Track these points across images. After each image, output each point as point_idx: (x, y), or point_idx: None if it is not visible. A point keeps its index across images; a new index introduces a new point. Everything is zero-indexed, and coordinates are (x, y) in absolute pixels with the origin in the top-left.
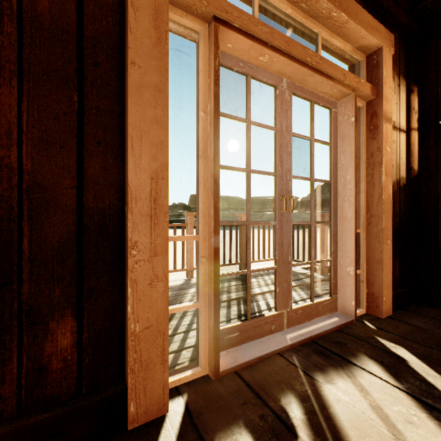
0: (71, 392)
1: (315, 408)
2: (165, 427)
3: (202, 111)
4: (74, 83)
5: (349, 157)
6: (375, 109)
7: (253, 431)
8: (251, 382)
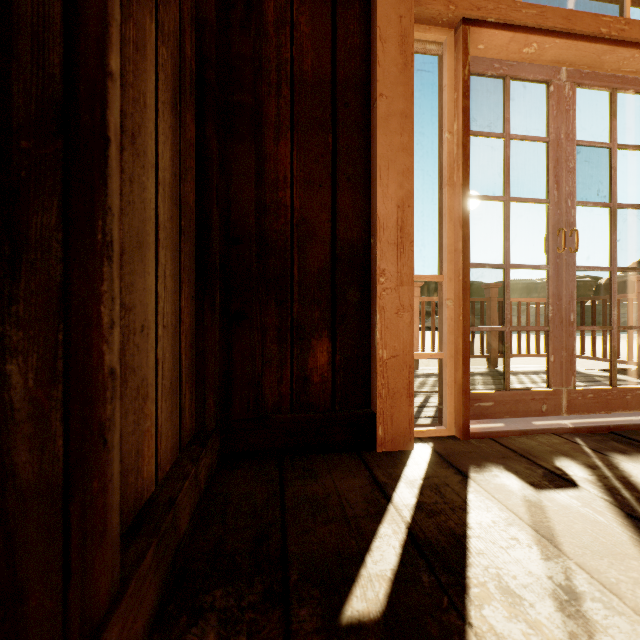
0: (327, 406)
1: (606, 474)
2: (413, 456)
3: (448, 132)
4: (329, 127)
5: None
6: None
7: (517, 473)
8: (512, 447)
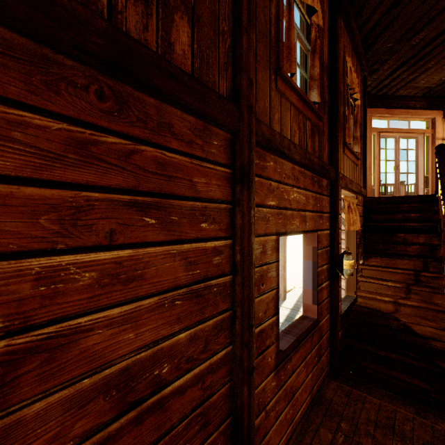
0: None
1: None
2: None
3: (375, 150)
4: None
5: (421, 153)
6: (434, 136)
7: None
8: None
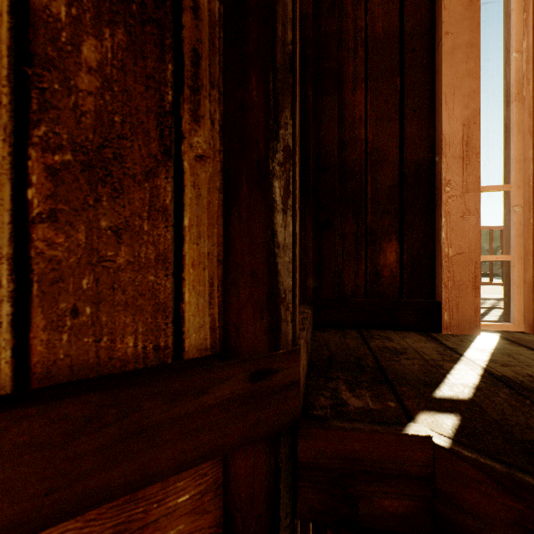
0: (395, 296)
1: None
2: (480, 338)
3: (515, 52)
4: (397, 72)
5: None
6: None
7: None
8: None
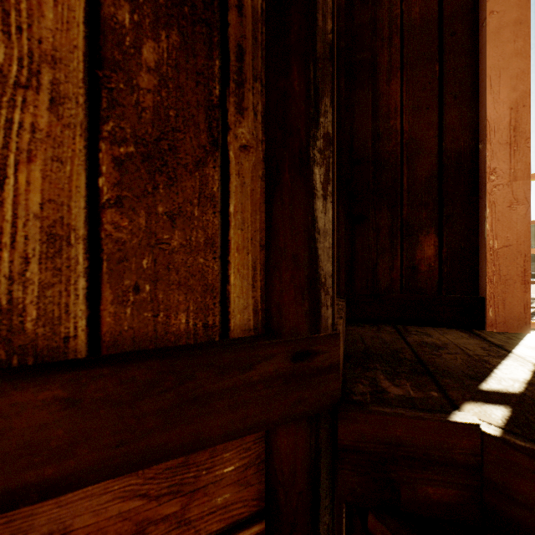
0: (433, 291)
1: None
2: (530, 336)
3: None
4: (435, 58)
5: None
6: None
7: None
8: None
